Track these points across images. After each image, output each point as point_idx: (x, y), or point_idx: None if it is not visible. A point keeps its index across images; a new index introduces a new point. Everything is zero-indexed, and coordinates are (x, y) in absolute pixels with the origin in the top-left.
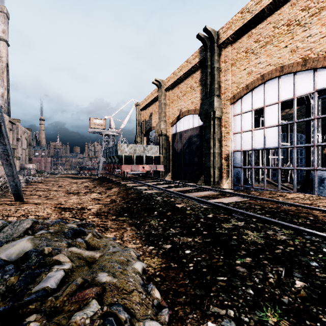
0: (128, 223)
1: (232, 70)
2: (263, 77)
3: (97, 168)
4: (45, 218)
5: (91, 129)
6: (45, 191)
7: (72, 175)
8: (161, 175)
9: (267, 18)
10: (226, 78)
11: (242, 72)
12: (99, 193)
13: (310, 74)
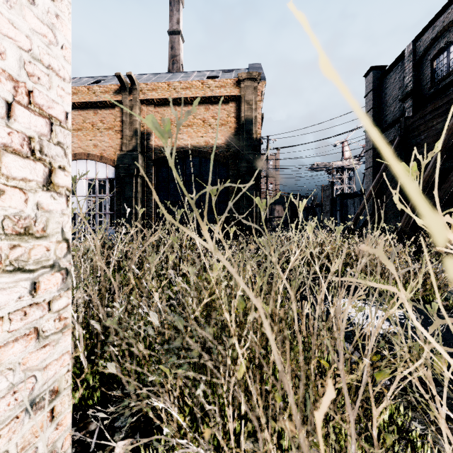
0: None
1: None
2: (75, 155)
3: None
4: None
5: None
6: None
7: None
8: None
9: (79, 110)
10: None
11: None
12: None
13: (105, 166)
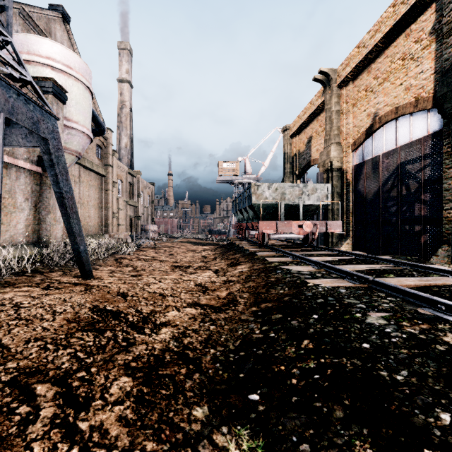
0: None
1: None
2: None
3: (228, 232)
4: None
5: (220, 177)
6: (147, 260)
7: (196, 240)
8: (331, 244)
9: None
10: None
11: None
12: (214, 272)
13: None
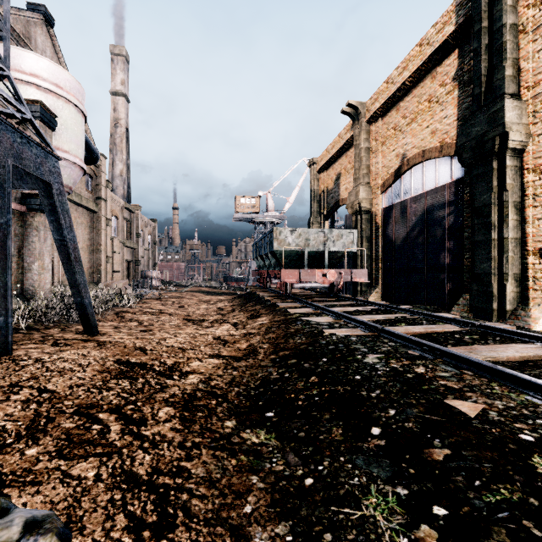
0: (268, 479)
1: None
2: None
3: (247, 279)
4: None
5: (237, 214)
6: (154, 314)
7: (209, 289)
8: (360, 293)
9: None
10: None
11: None
12: (233, 325)
13: None
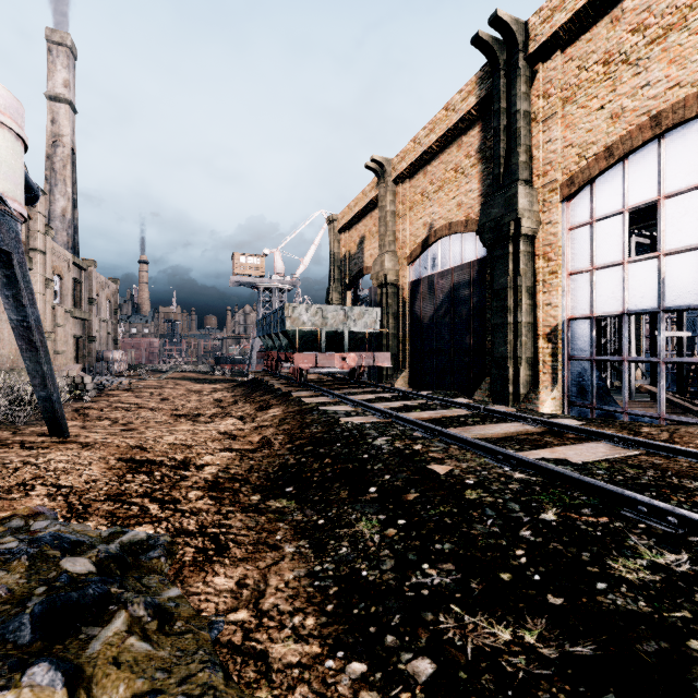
0: (291, 524)
1: (566, 114)
2: (656, 120)
3: (248, 361)
4: (33, 513)
5: (235, 276)
6: (129, 409)
7: (197, 374)
8: (386, 378)
9: None
10: (550, 135)
11: (593, 116)
12: (239, 419)
13: None
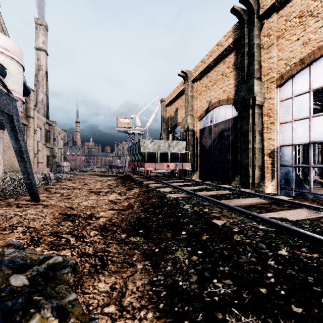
0: (141, 251)
1: (279, 44)
2: None
3: (124, 166)
4: (7, 244)
5: (118, 128)
6: (69, 189)
7: (100, 173)
8: (188, 175)
9: None
10: (270, 55)
11: (293, 44)
12: (118, 194)
13: None
